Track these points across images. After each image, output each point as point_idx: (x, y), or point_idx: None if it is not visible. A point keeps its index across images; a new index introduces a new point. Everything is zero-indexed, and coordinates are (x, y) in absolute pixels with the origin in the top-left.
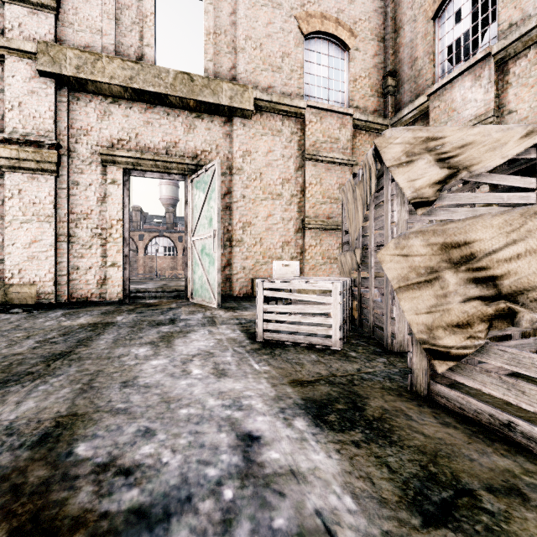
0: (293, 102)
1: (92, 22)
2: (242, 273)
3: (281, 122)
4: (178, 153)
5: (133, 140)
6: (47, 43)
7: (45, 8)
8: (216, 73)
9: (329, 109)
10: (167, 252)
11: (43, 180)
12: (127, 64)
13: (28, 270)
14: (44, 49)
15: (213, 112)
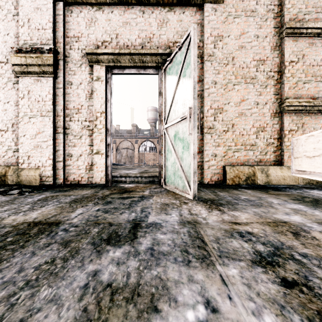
0: None
1: None
2: (214, 161)
3: (255, 0)
4: (152, 47)
5: (114, 41)
6: None
7: None
8: None
9: None
10: (151, 150)
11: (44, 82)
12: None
13: (34, 157)
14: None
15: (185, 1)
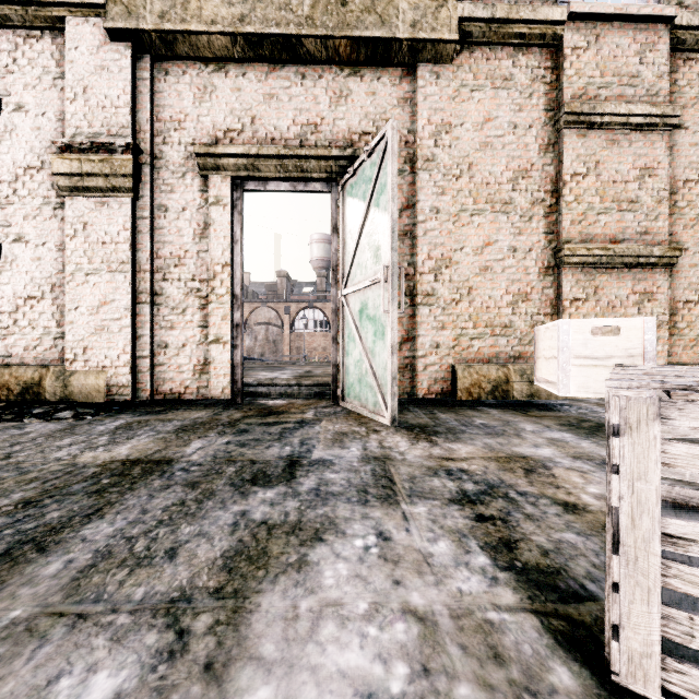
0: (537, 13)
1: None
2: (435, 356)
3: (511, 59)
4: (319, 142)
5: (248, 129)
6: None
7: None
8: None
9: (618, 14)
10: (318, 327)
11: (115, 206)
12: None
13: (96, 349)
14: None
15: (381, 58)
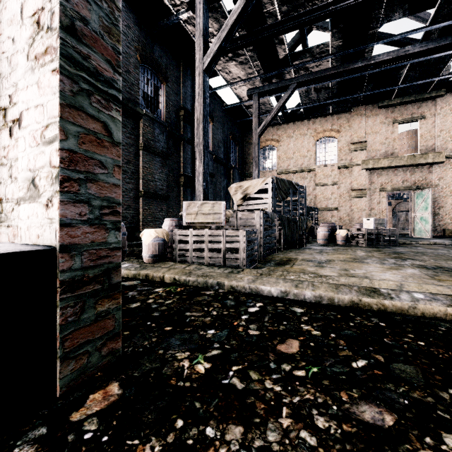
0: None
1: (376, 148)
2: (438, 227)
3: None
4: (407, 183)
5: (389, 182)
6: (364, 160)
7: (363, 150)
8: (425, 149)
9: None
10: None
11: (362, 200)
12: (389, 158)
13: None
14: (363, 162)
15: (423, 165)
